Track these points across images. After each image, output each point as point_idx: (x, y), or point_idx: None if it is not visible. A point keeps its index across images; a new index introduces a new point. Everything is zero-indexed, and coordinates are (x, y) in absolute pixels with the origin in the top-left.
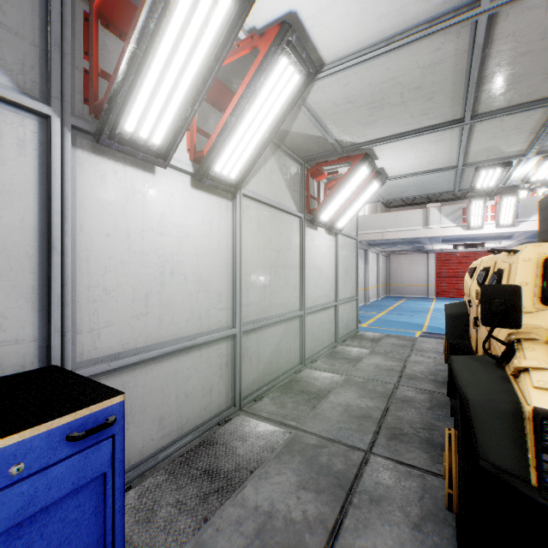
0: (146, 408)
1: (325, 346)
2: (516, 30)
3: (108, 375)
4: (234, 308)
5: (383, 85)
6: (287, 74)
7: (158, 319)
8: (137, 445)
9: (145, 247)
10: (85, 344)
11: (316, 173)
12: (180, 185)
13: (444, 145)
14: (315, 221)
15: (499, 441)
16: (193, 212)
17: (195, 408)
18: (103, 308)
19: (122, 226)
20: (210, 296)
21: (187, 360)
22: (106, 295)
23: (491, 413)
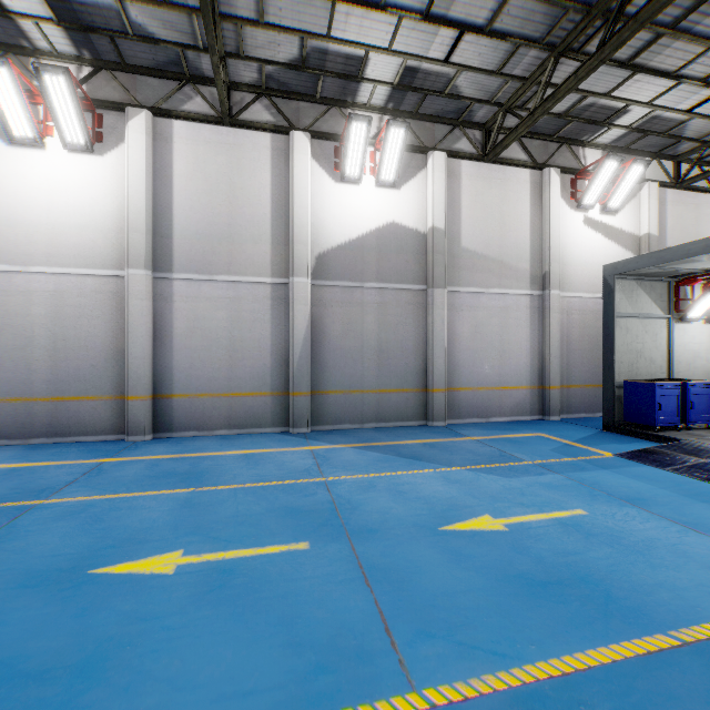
0: None
1: None
2: None
3: None
4: None
5: None
6: None
7: (691, 372)
8: None
9: (687, 348)
10: (674, 376)
11: None
12: (698, 324)
13: None
14: None
15: None
16: (702, 333)
17: None
18: (677, 367)
19: (681, 342)
20: (709, 366)
21: None
22: (678, 363)
23: None
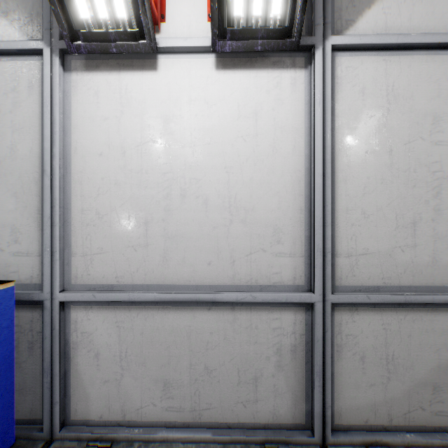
0: (146, 360)
1: None
2: None
3: (101, 306)
4: (311, 256)
5: None
6: None
7: (163, 255)
8: (134, 400)
9: (145, 163)
10: (79, 268)
11: None
12: (196, 73)
13: None
14: None
15: None
16: (221, 106)
17: (224, 394)
18: (96, 233)
19: (117, 142)
20: (254, 231)
21: (208, 320)
22: (99, 220)
23: None
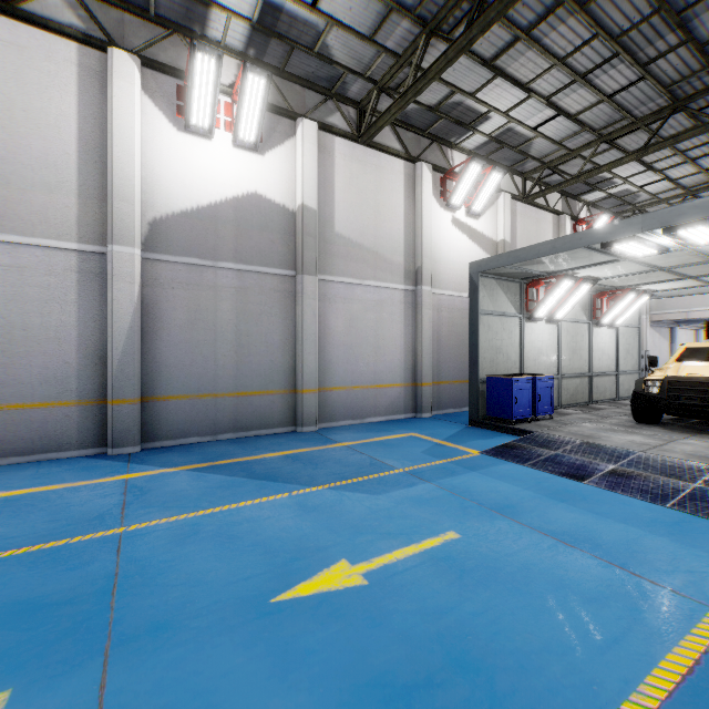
0: None
1: (607, 398)
2: (679, 269)
3: None
4: (558, 367)
5: (629, 277)
6: (585, 287)
7: (537, 367)
8: None
9: (535, 345)
10: (525, 371)
11: (599, 296)
12: (542, 324)
13: (685, 281)
14: (599, 324)
15: (638, 387)
16: (545, 332)
17: None
18: (527, 362)
19: (531, 340)
20: (550, 362)
21: None
22: (528, 359)
23: (639, 382)
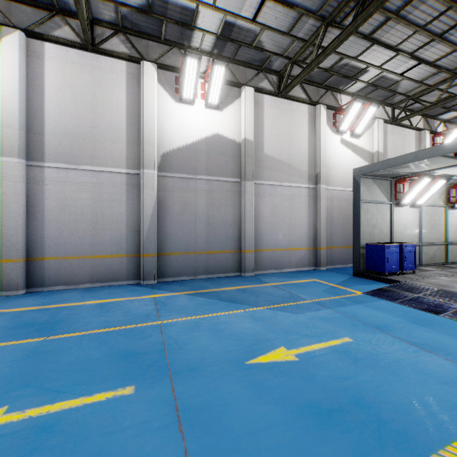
0: None
1: None
2: None
3: None
4: (419, 238)
5: None
6: (440, 182)
7: (403, 238)
8: None
9: (401, 223)
10: (394, 240)
11: (453, 187)
12: (407, 208)
13: None
14: (452, 207)
15: None
16: (410, 213)
17: None
18: (396, 234)
19: (398, 219)
20: (413, 234)
21: None
22: (396, 232)
23: None
